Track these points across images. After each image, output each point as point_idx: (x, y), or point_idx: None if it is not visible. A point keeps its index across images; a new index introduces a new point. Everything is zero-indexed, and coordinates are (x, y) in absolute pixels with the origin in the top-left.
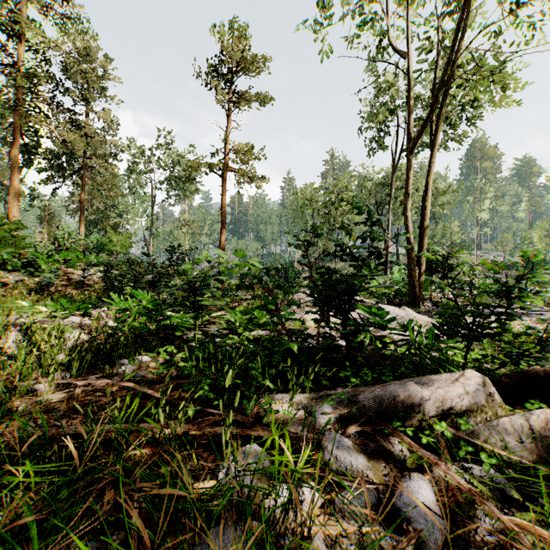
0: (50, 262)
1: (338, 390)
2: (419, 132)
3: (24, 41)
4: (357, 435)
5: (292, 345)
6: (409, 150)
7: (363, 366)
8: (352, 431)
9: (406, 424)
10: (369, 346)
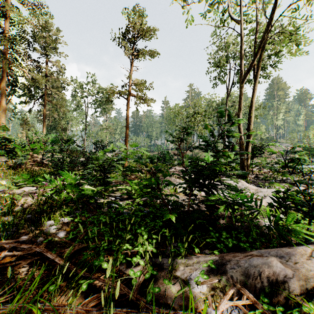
0: (23, 150)
1: (206, 255)
2: (248, 70)
3: (8, 19)
4: (228, 308)
5: (170, 217)
6: (241, 81)
7: (221, 228)
8: (225, 306)
9: (273, 300)
10: (224, 212)
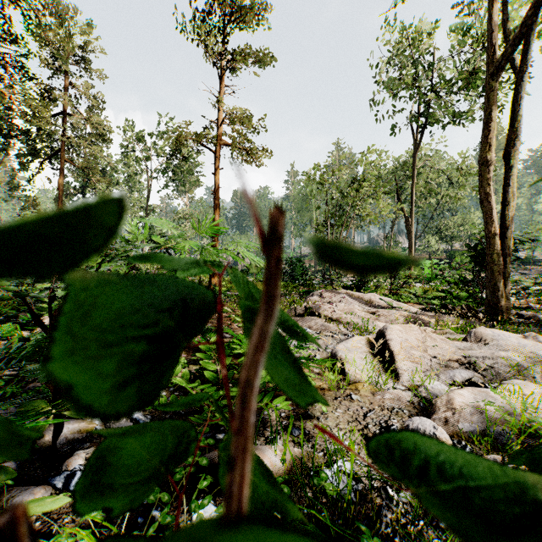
0: None
1: None
2: (519, 37)
3: None
4: None
5: None
6: (494, 73)
7: None
8: None
9: None
10: None
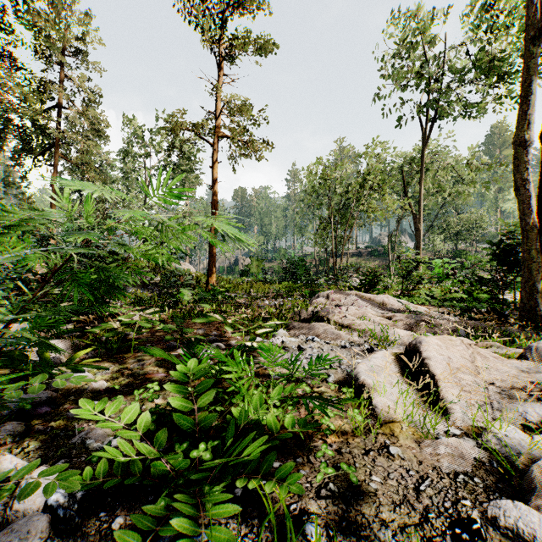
0: None
1: None
2: None
3: None
4: None
5: None
6: (534, 37)
7: None
8: None
9: None
10: None
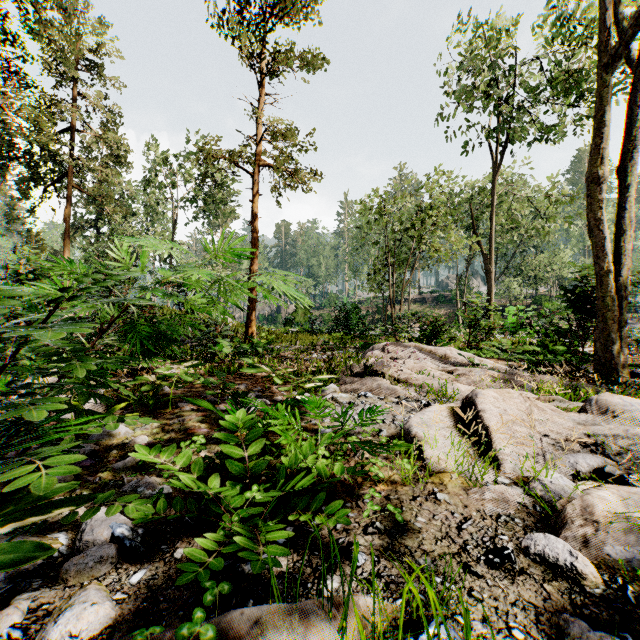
0: None
1: None
2: None
3: None
4: None
5: None
6: (608, 64)
7: None
8: None
9: None
10: None
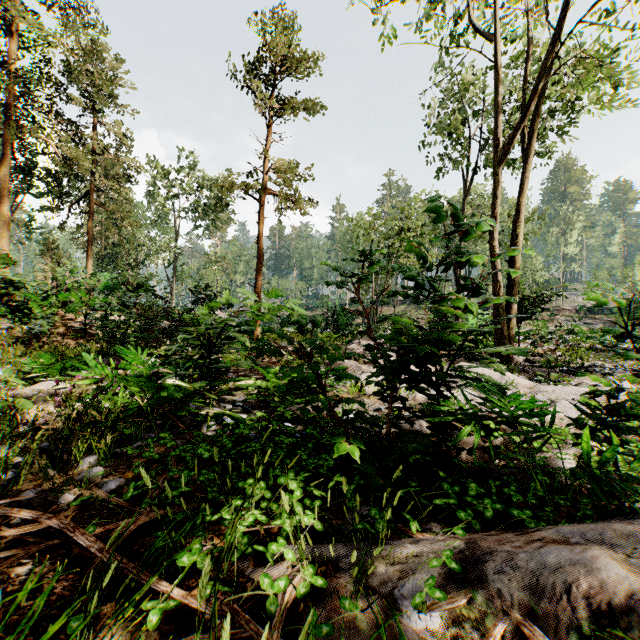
0: (45, 306)
1: (436, 537)
2: (511, 137)
3: (15, 35)
4: None
5: (353, 449)
6: (497, 161)
7: (463, 473)
8: None
9: None
10: (468, 437)
